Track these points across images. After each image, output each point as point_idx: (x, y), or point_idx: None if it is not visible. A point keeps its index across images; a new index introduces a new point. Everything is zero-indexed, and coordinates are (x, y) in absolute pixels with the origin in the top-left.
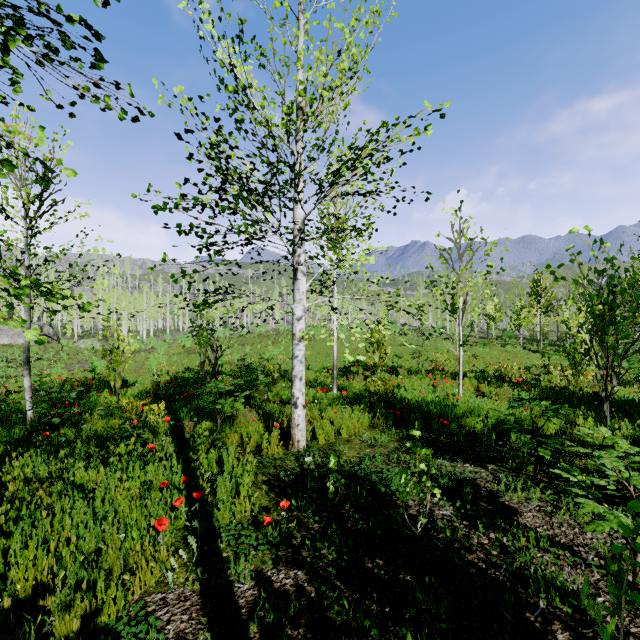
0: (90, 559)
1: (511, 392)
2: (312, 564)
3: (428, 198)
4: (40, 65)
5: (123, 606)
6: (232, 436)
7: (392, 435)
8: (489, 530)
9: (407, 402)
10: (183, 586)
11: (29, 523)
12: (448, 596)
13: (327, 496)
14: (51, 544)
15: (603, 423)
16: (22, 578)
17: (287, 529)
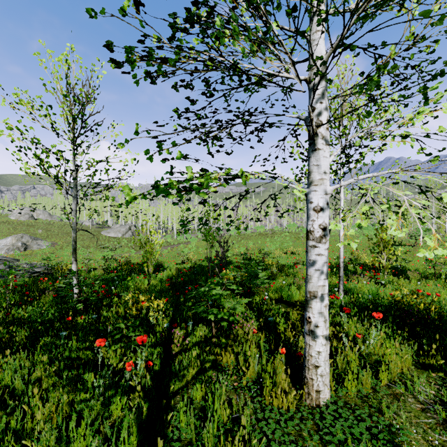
0: None
1: None
2: None
3: None
4: None
5: None
6: (227, 355)
7: None
8: None
9: None
10: None
11: None
12: None
13: None
14: None
15: None
16: None
17: None
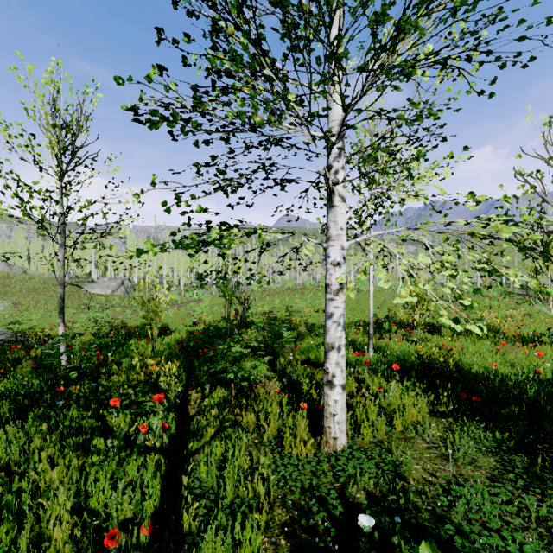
0: None
1: None
2: None
3: None
4: None
5: None
6: (247, 414)
7: (477, 438)
8: None
9: (480, 380)
10: None
11: None
12: None
13: None
14: None
15: None
16: None
17: None
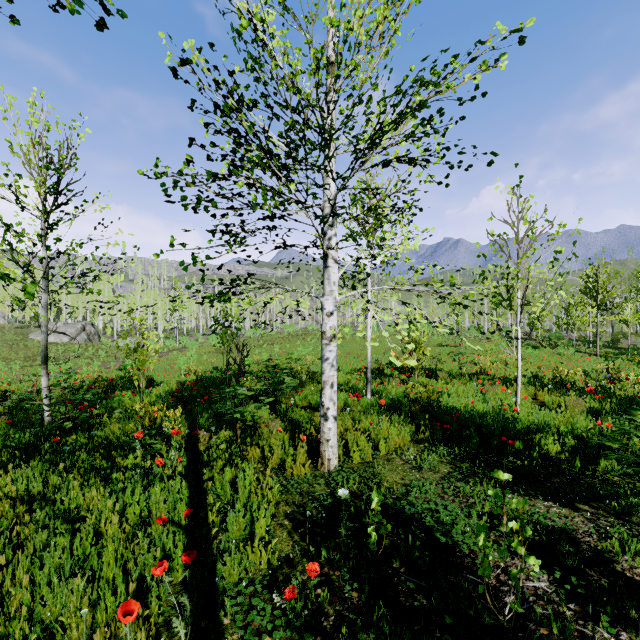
0: None
1: (584, 404)
2: None
3: (492, 161)
4: None
5: None
6: (253, 449)
7: (442, 455)
8: (616, 625)
9: (455, 413)
10: None
11: None
12: None
13: (367, 543)
14: None
15: None
16: None
17: (315, 597)
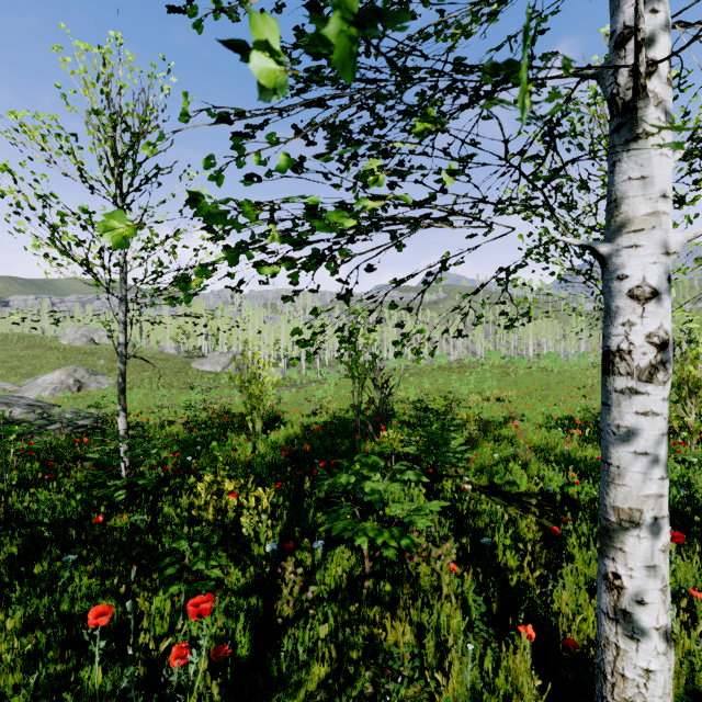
0: None
1: None
2: None
3: None
4: None
5: None
6: (396, 626)
7: None
8: None
9: None
10: None
11: None
12: None
13: None
14: None
15: None
16: None
17: None
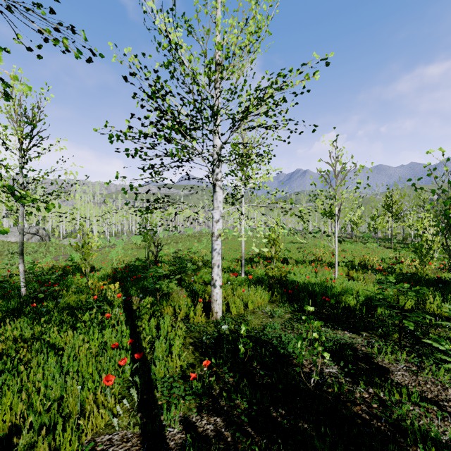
0: (52, 407)
1: (374, 277)
2: (228, 412)
3: (314, 130)
4: (10, 11)
5: (78, 445)
6: (167, 308)
7: (286, 308)
8: (368, 386)
9: (297, 284)
10: (126, 429)
11: (12, 374)
12: (342, 445)
13: (239, 355)
14: (22, 394)
15: (447, 301)
16: (1, 420)
17: (208, 382)
